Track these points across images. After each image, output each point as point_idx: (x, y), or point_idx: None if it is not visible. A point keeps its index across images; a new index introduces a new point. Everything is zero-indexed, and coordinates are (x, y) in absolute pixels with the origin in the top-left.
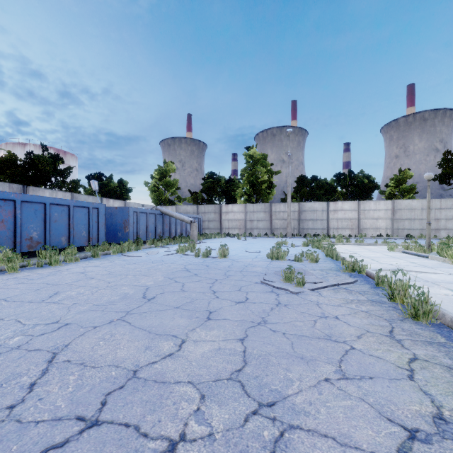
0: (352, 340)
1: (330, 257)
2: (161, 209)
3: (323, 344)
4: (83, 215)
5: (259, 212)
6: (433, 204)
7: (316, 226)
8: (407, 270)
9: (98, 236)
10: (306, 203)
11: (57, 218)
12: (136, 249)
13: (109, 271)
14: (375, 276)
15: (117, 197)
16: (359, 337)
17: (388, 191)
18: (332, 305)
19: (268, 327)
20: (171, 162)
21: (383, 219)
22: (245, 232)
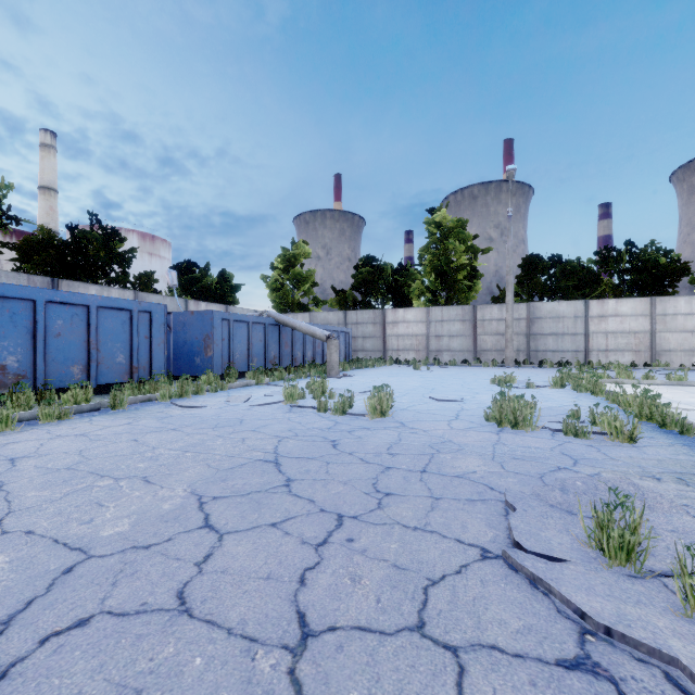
0: None
1: (650, 423)
2: (276, 315)
3: None
4: (120, 324)
5: (452, 322)
6: None
7: (563, 347)
8: None
9: (150, 363)
10: (541, 304)
11: (63, 329)
12: (214, 389)
13: (82, 456)
14: None
15: (217, 300)
16: None
17: None
18: None
19: None
20: (304, 242)
21: None
22: (428, 357)
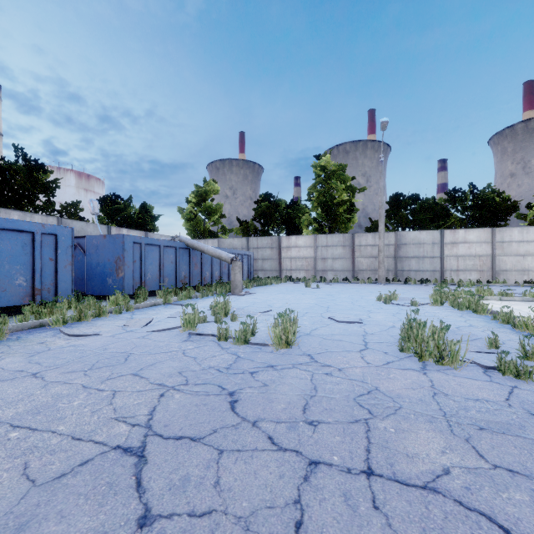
0: None
1: None
2: (186, 240)
3: None
4: (20, 246)
5: (335, 247)
6: None
7: (423, 267)
8: None
9: (55, 284)
10: (406, 232)
11: None
12: (118, 311)
13: None
14: None
15: (139, 228)
16: None
17: (532, 214)
18: None
19: None
20: (213, 181)
21: None
22: (315, 275)
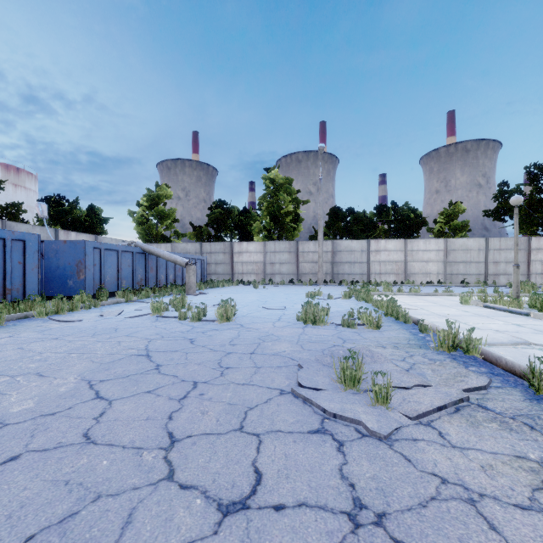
0: None
1: (392, 318)
2: (143, 245)
3: None
4: None
5: (282, 253)
6: (492, 243)
7: (354, 271)
8: (538, 344)
9: (23, 285)
10: (341, 241)
11: None
12: (88, 306)
13: None
14: (535, 373)
15: (86, 231)
16: None
17: (437, 228)
18: (518, 506)
19: None
20: (166, 185)
21: (435, 261)
22: (265, 278)
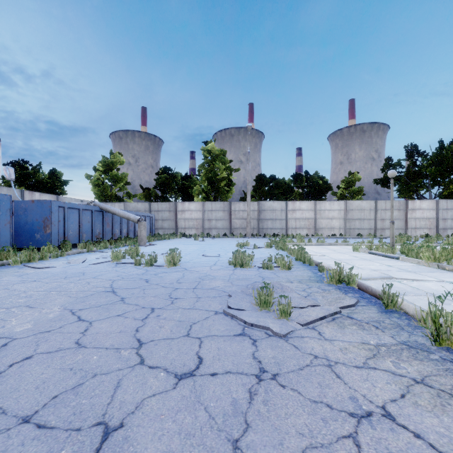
0: None
1: (300, 262)
2: (100, 204)
3: None
4: None
5: (218, 211)
6: (379, 205)
7: (275, 226)
8: (397, 278)
9: None
10: (265, 202)
11: None
12: (55, 256)
13: None
14: (385, 295)
15: (48, 191)
16: None
17: (340, 192)
18: (355, 366)
19: None
20: (119, 153)
21: (337, 218)
22: (203, 232)
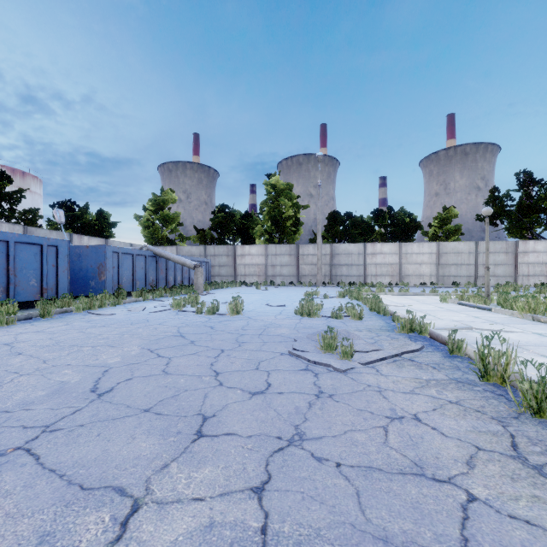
0: (462, 475)
1: (375, 312)
2: (154, 249)
3: (415, 490)
4: (33, 256)
5: (283, 255)
6: (481, 247)
7: (352, 273)
8: (477, 329)
9: (56, 285)
10: (339, 245)
11: None
12: (113, 304)
13: (55, 340)
14: (449, 340)
15: (95, 234)
16: (470, 464)
17: (432, 232)
18: (402, 392)
19: (308, 450)
20: (171, 190)
21: (428, 264)
22: (266, 280)
